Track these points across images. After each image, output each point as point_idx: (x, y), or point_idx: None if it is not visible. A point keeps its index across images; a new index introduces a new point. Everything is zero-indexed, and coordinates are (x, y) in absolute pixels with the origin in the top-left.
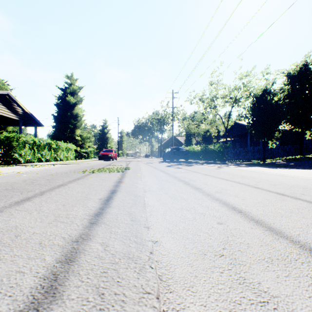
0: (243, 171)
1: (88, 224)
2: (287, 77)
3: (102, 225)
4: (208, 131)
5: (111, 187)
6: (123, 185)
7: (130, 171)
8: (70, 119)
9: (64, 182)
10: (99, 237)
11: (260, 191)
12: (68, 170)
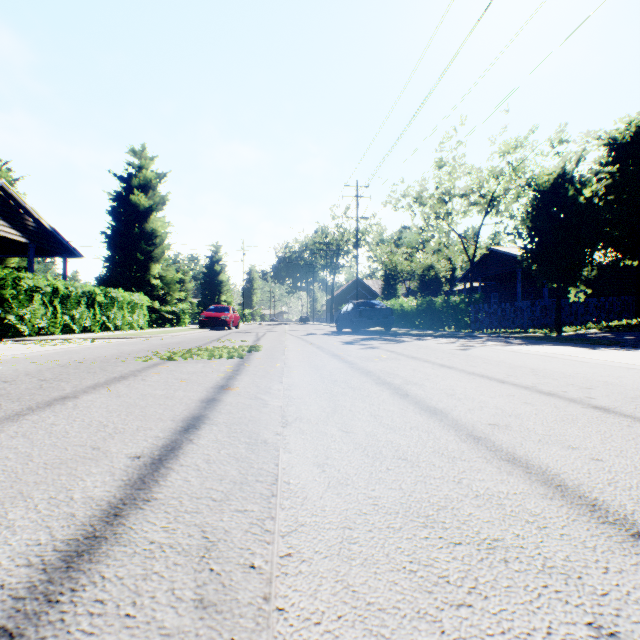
0: (525, 355)
1: None
2: (609, 147)
3: None
4: (433, 267)
5: (193, 408)
6: (229, 400)
7: (259, 356)
8: (139, 242)
9: (78, 387)
10: None
11: (624, 424)
12: (114, 354)
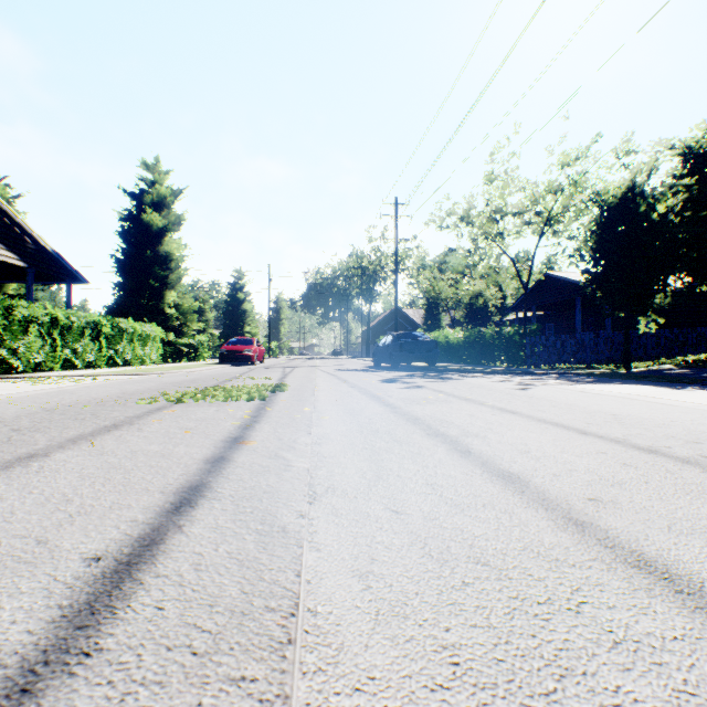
0: (599, 397)
1: None
2: (684, 158)
3: None
4: (481, 295)
5: (193, 472)
6: (241, 460)
7: (284, 398)
8: (152, 267)
9: (55, 440)
10: None
11: None
12: (114, 395)
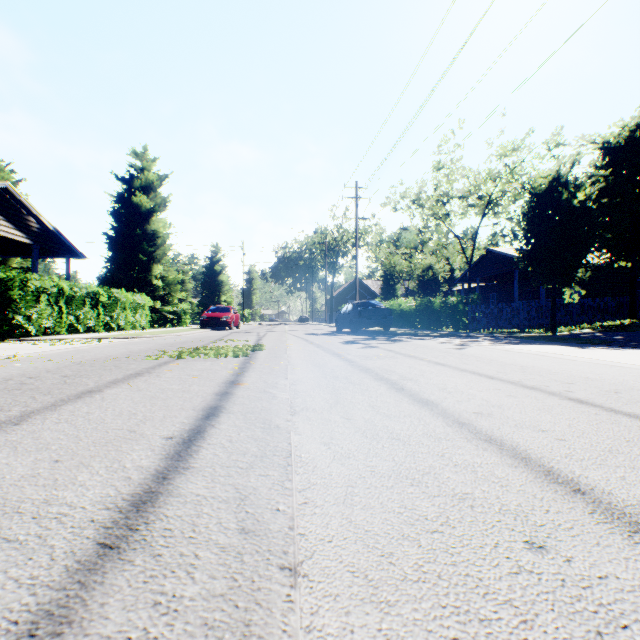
0: (517, 354)
1: (89, 556)
2: (603, 151)
3: (137, 558)
4: (431, 268)
5: (210, 400)
6: (240, 394)
7: (263, 355)
8: (141, 243)
9: (100, 382)
10: (100, 635)
11: (592, 413)
12: (123, 353)
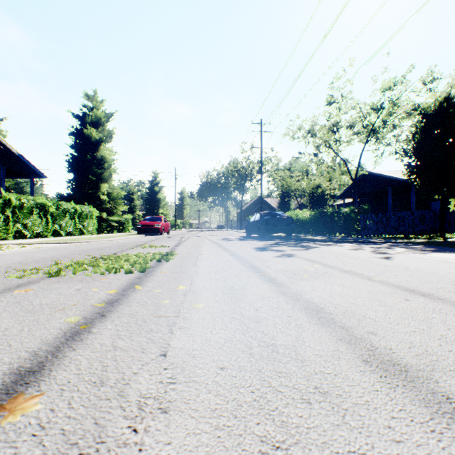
0: None
1: None
2: None
3: None
4: (320, 187)
5: None
6: None
7: (165, 269)
8: (91, 166)
9: None
10: None
11: None
12: (8, 264)
